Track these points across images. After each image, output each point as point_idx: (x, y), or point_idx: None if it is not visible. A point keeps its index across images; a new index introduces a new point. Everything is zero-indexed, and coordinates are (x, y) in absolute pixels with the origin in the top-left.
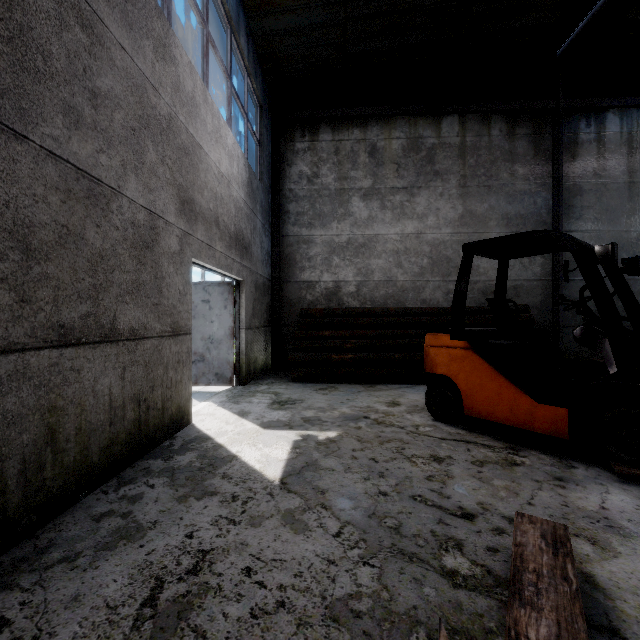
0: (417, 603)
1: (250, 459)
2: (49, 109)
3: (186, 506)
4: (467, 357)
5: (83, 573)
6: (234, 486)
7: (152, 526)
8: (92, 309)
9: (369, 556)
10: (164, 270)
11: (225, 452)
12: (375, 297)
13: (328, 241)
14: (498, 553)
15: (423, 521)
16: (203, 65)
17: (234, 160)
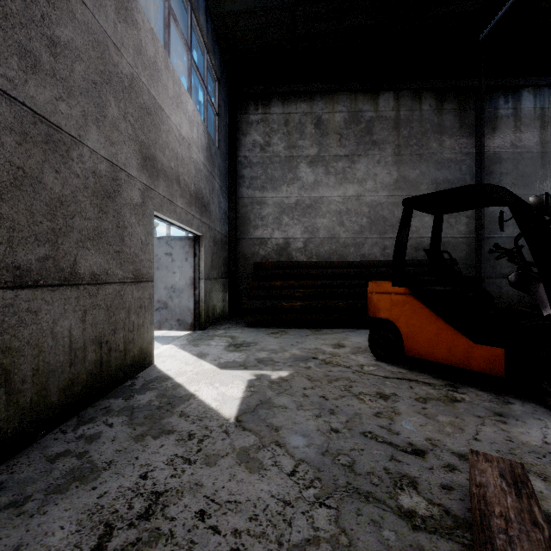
0: (377, 549)
1: (207, 398)
2: (3, 49)
3: (142, 445)
4: (408, 302)
5: (29, 519)
6: (191, 424)
7: (107, 466)
8: (51, 252)
9: (325, 496)
10: (126, 220)
11: (183, 391)
12: (320, 252)
13: (279, 202)
14: (453, 491)
15: (375, 458)
16: (165, 35)
17: (194, 125)
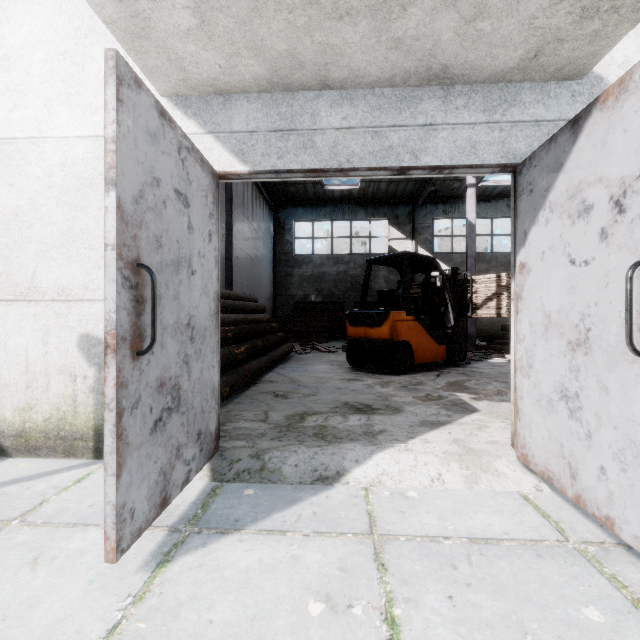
0: None
1: None
2: None
3: None
4: (416, 326)
5: None
6: None
7: None
8: None
9: None
10: None
11: None
12: None
13: None
14: None
15: None
16: None
17: None
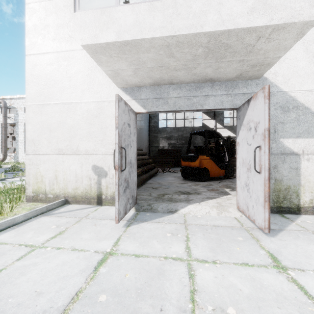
0: None
1: None
2: None
3: None
4: (210, 161)
5: None
6: None
7: None
8: None
9: None
10: None
11: None
12: None
13: None
14: None
15: None
16: None
17: None
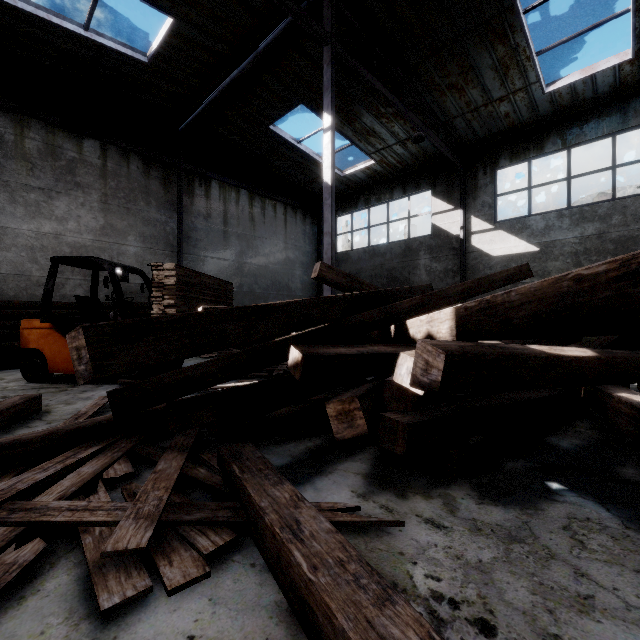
0: None
1: None
2: None
3: None
4: (51, 334)
5: None
6: None
7: None
8: None
9: None
10: None
11: None
12: (2, 290)
13: None
14: None
15: None
16: None
17: None
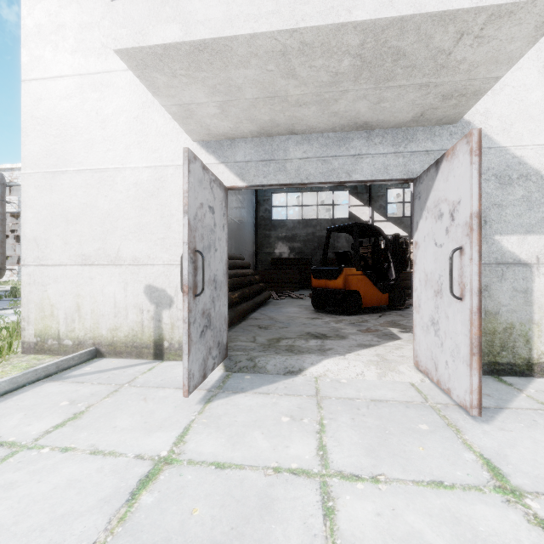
0: None
1: None
2: None
3: None
4: (364, 279)
5: None
6: None
7: None
8: None
9: None
10: None
11: None
12: None
13: None
14: None
15: None
16: None
17: None
